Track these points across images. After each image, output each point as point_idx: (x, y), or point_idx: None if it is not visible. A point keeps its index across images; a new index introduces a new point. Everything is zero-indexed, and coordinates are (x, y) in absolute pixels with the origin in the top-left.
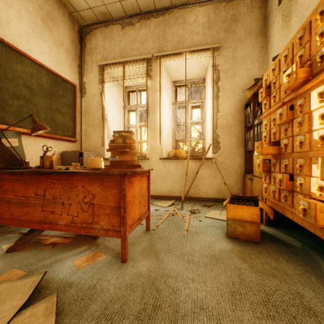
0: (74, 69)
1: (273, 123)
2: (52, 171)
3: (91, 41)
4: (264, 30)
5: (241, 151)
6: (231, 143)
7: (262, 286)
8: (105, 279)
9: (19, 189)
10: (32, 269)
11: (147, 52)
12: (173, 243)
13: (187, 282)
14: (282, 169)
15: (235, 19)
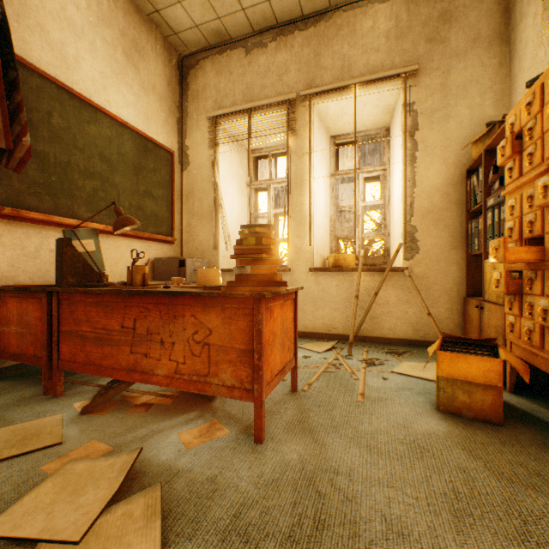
0: (171, 127)
1: (527, 203)
2: (146, 291)
3: (197, 80)
4: (505, 31)
5: (459, 256)
6: (439, 241)
7: (515, 506)
8: (231, 467)
9: (98, 317)
10: (119, 443)
11: (288, 90)
12: (340, 416)
13: (369, 485)
14: (547, 290)
15: (447, 18)
